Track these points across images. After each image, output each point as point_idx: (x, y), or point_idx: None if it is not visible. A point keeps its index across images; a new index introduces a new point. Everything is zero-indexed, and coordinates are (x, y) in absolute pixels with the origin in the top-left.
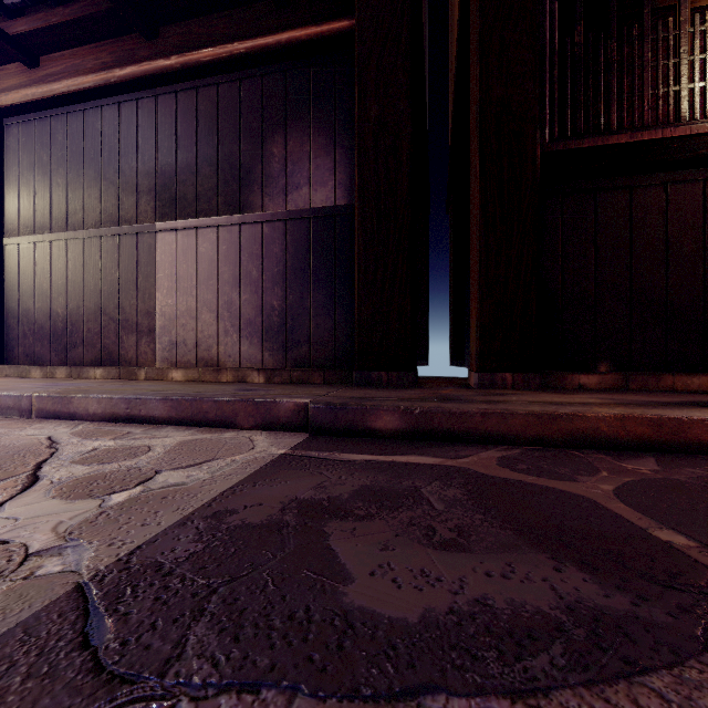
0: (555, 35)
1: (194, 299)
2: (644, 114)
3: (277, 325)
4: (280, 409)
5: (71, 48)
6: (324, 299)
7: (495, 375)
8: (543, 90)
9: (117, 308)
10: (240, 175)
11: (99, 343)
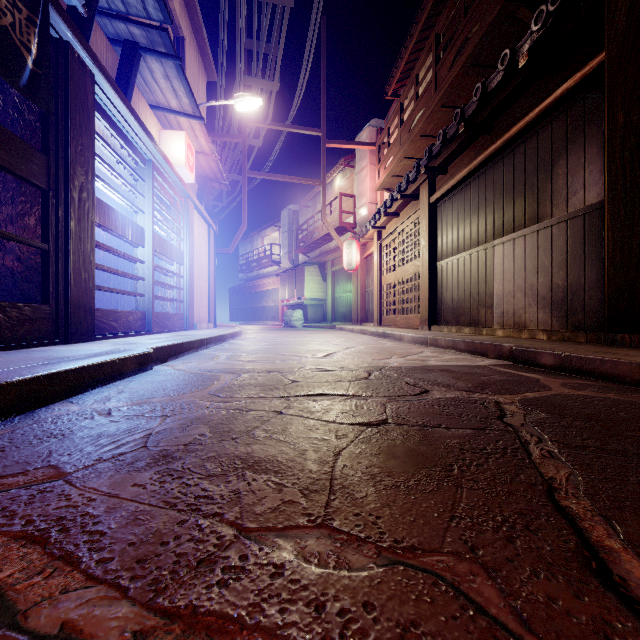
0: None
1: (512, 285)
2: None
3: (560, 299)
4: (504, 349)
5: (458, 157)
6: (595, 276)
7: None
8: None
9: (477, 293)
10: (537, 197)
11: (469, 314)
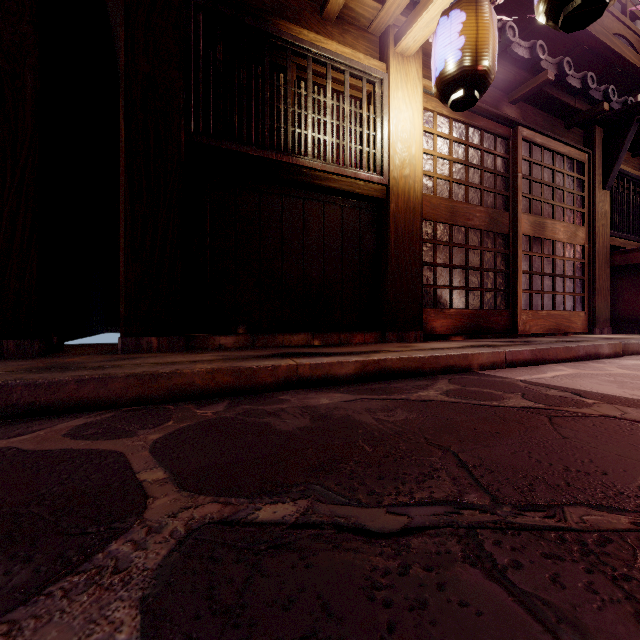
0: (200, 42)
1: None
2: (265, 137)
3: None
4: None
5: None
6: None
7: (140, 340)
8: (189, 85)
9: None
10: None
11: None
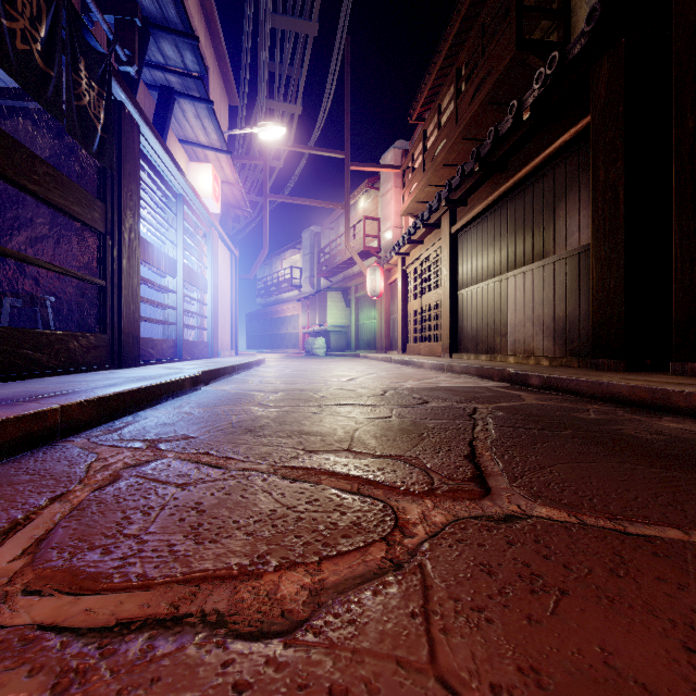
0: None
1: (522, 315)
2: None
3: (561, 328)
4: (505, 373)
5: (477, 190)
6: (587, 308)
7: (685, 365)
8: None
9: (493, 322)
10: (543, 235)
11: (487, 342)
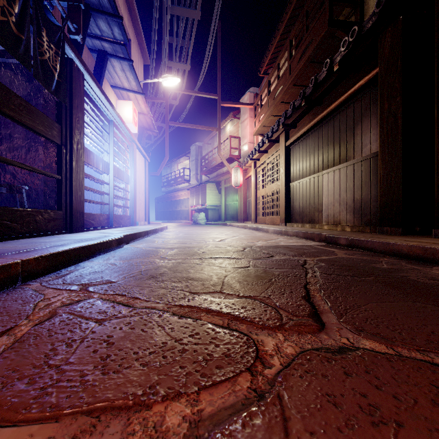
0: None
1: (333, 198)
2: None
3: (358, 207)
4: (322, 236)
5: (303, 118)
6: (376, 194)
7: None
8: None
9: (313, 203)
10: (346, 146)
11: (309, 215)
